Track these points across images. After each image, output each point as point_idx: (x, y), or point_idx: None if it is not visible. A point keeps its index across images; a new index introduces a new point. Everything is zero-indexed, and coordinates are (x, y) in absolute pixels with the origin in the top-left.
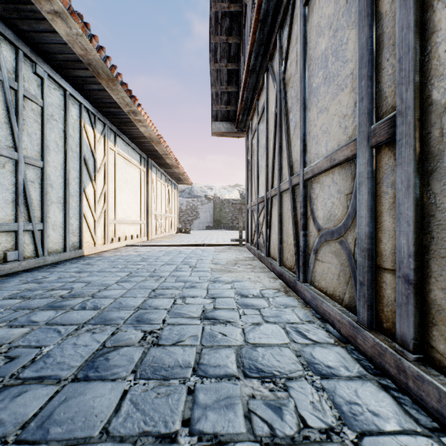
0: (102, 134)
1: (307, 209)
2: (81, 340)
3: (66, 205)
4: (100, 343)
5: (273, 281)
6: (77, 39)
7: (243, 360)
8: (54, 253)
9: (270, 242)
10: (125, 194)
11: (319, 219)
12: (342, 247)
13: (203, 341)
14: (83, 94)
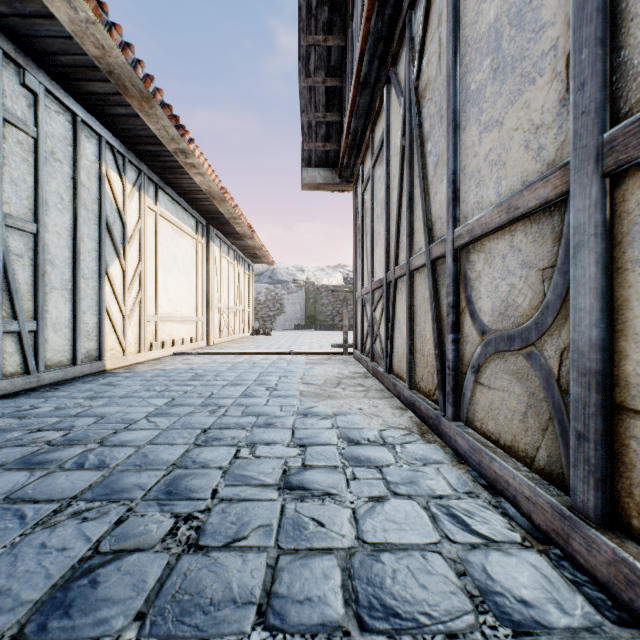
0: (136, 186)
1: (460, 297)
2: (58, 536)
3: (76, 293)
4: (91, 543)
5: (399, 415)
6: (87, 29)
7: (356, 585)
8: (55, 367)
9: (393, 351)
10: (173, 277)
11: (483, 313)
12: (532, 363)
13: (282, 537)
14: (105, 122)
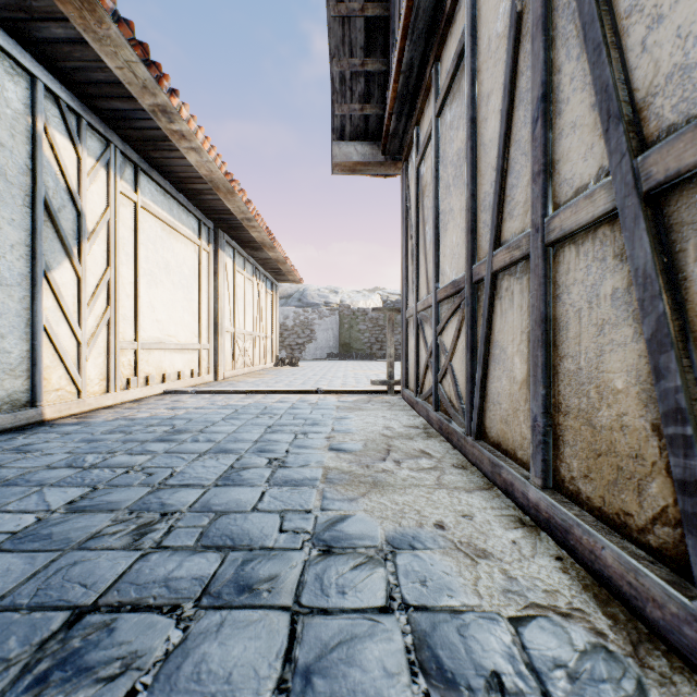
0: (101, 161)
1: None
2: None
3: None
4: None
5: (530, 549)
6: None
7: None
8: None
9: (486, 400)
10: (163, 292)
11: None
12: None
13: None
14: (40, 56)
